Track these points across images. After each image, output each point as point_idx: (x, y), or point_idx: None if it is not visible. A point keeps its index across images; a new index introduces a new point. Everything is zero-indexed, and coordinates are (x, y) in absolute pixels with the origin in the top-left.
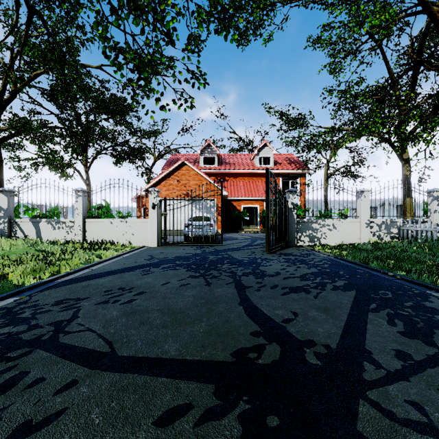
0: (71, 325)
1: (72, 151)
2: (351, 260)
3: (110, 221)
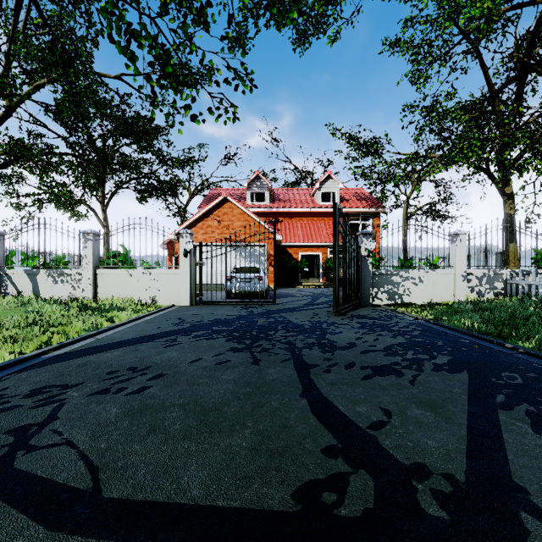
0: (42, 434)
1: (83, 184)
2: (449, 325)
3: (129, 273)
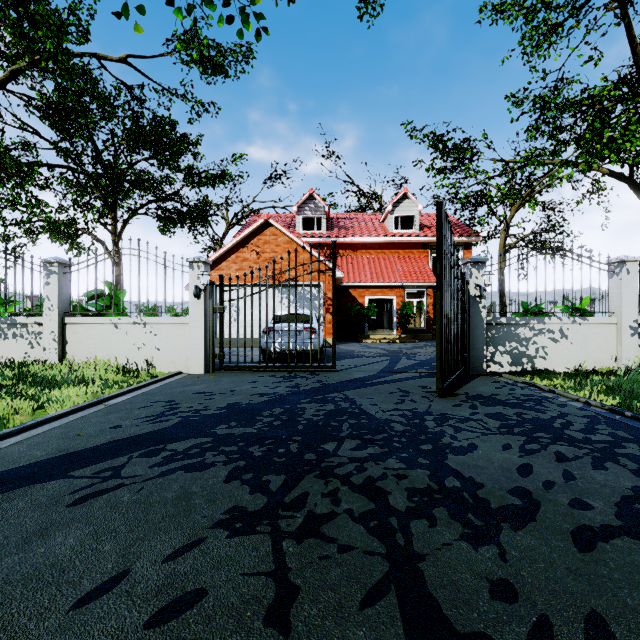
0: None
1: (72, 201)
2: None
3: (114, 323)
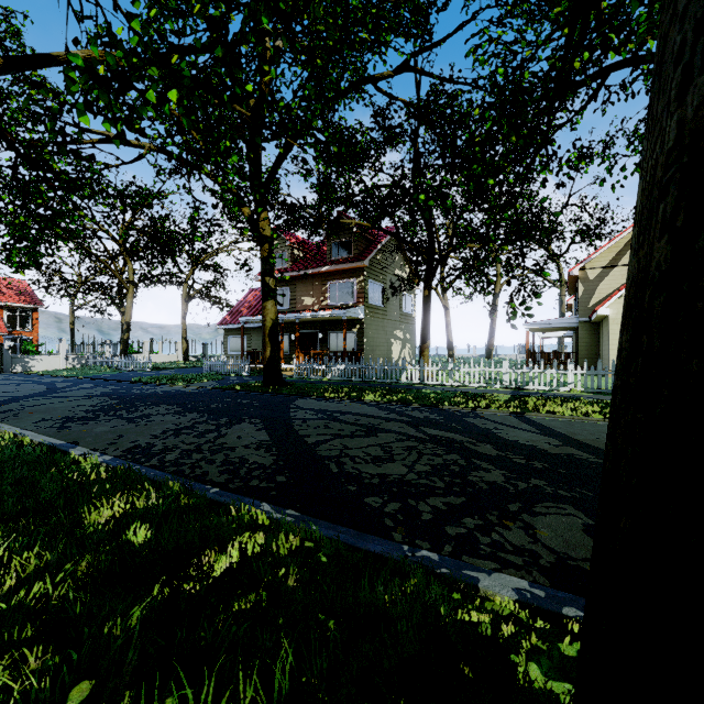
0: None
1: None
2: (37, 373)
3: None
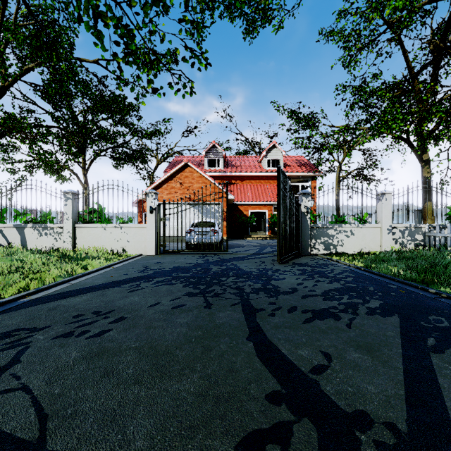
0: (1, 378)
1: (66, 152)
2: (378, 272)
3: (103, 227)
